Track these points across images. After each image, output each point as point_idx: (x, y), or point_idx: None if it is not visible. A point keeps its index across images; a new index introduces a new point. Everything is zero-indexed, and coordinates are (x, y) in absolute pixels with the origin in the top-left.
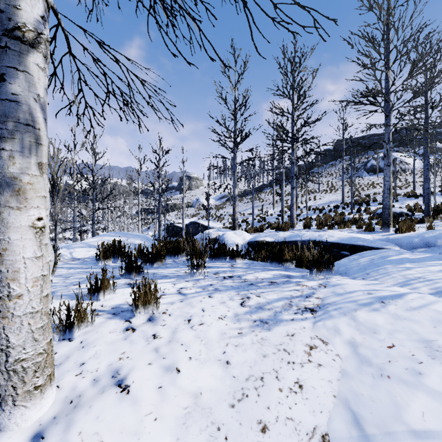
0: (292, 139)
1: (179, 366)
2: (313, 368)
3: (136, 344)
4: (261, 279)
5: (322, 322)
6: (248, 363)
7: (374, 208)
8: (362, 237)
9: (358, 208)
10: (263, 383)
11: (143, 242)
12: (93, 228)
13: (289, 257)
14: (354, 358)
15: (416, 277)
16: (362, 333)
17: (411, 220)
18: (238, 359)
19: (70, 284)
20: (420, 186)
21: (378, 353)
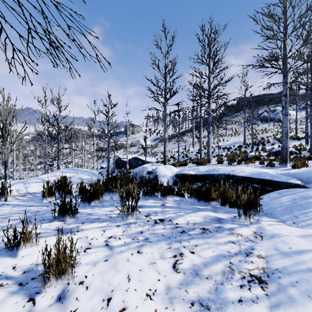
0: (208, 96)
1: None
2: None
3: None
4: (192, 224)
5: None
6: None
7: (268, 148)
8: (266, 171)
9: (256, 148)
10: None
11: (90, 177)
12: (58, 163)
13: (215, 197)
14: None
15: None
16: None
17: (302, 158)
18: None
19: (1, 228)
20: (300, 131)
21: None
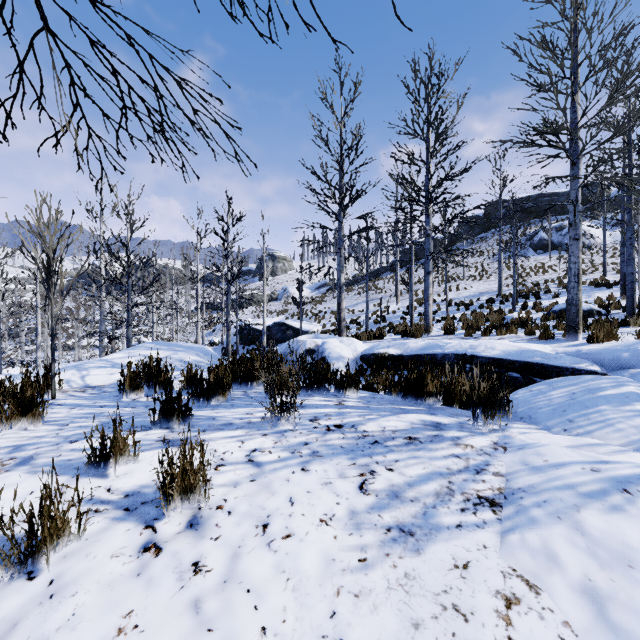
0: (427, 200)
1: None
2: None
3: (157, 590)
4: (391, 431)
5: (519, 536)
6: None
7: (547, 303)
8: (537, 348)
9: (523, 303)
10: None
11: (200, 358)
12: (128, 333)
13: (433, 390)
14: (606, 635)
15: None
16: (604, 566)
17: (610, 322)
18: (363, 634)
19: (64, 439)
20: (613, 269)
21: None
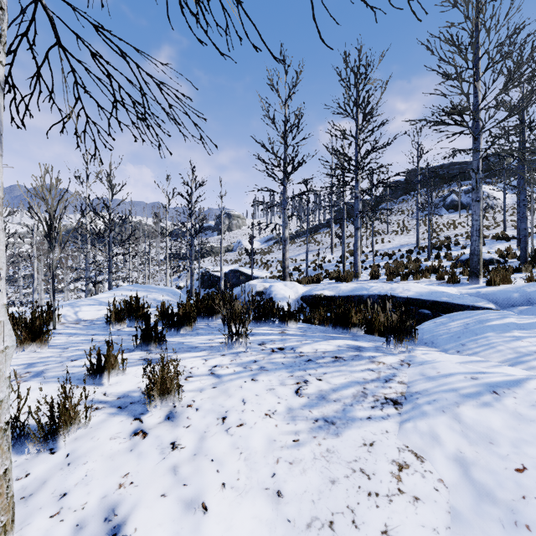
0: (356, 168)
1: (206, 500)
2: (408, 505)
3: (146, 460)
4: (322, 352)
5: (413, 424)
6: (309, 495)
7: (456, 254)
8: (445, 290)
9: (436, 254)
10: (333, 533)
11: (170, 297)
12: (110, 278)
13: (357, 321)
14: (467, 487)
15: (531, 352)
16: (472, 443)
17: (506, 269)
18: (294, 487)
19: (66, 358)
20: (511, 226)
21: (502, 480)
